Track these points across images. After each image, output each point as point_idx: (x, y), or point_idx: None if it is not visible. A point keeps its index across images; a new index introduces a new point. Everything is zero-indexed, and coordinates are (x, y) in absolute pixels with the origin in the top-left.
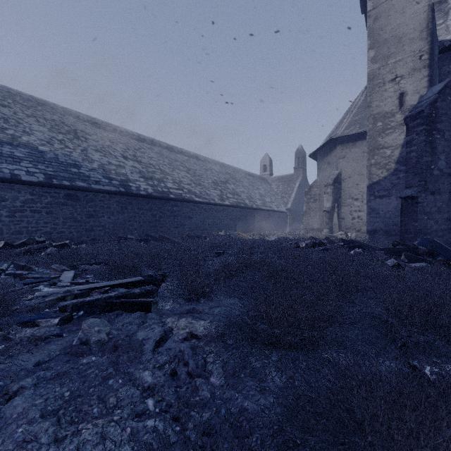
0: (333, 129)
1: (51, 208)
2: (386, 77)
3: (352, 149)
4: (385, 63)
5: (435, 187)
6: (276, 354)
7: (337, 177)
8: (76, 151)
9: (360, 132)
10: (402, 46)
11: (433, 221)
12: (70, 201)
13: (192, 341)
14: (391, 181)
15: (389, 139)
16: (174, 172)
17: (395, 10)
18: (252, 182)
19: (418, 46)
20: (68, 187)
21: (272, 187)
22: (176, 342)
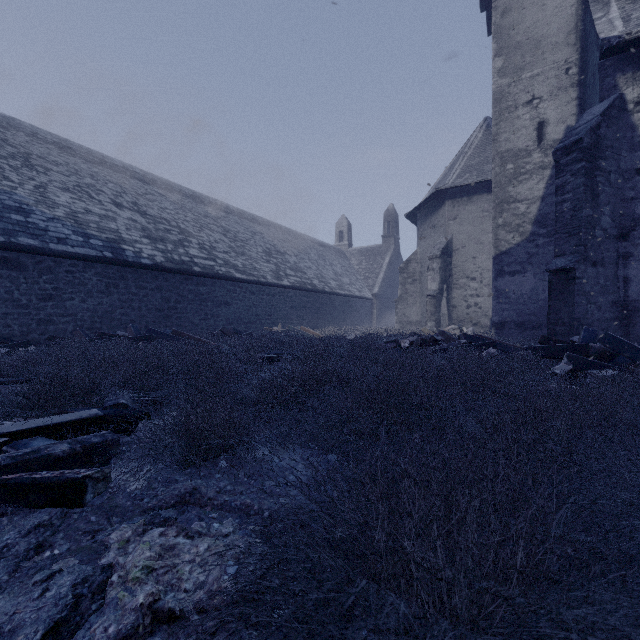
0: (440, 178)
1: None
2: (519, 97)
3: (467, 206)
4: (517, 78)
5: (597, 255)
6: None
7: (446, 247)
8: (24, 186)
9: (478, 182)
10: (541, 53)
11: (594, 306)
12: (5, 271)
13: None
14: (526, 250)
15: (523, 189)
16: (202, 233)
17: (532, 0)
18: (323, 254)
19: (564, 54)
20: (0, 244)
21: (351, 263)
22: None
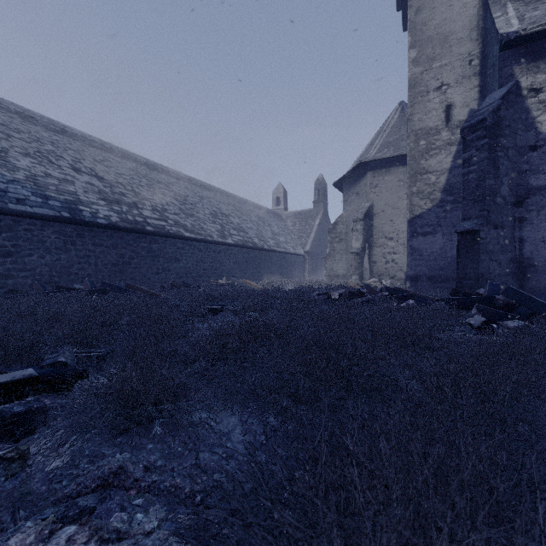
0: (362, 152)
1: None
2: (430, 84)
3: (386, 176)
4: (429, 67)
5: (498, 219)
6: None
7: (368, 211)
8: None
9: (395, 156)
10: (448, 46)
11: (496, 263)
12: None
13: None
14: (436, 214)
15: (434, 162)
16: (155, 196)
17: (441, 1)
18: (263, 217)
19: (468, 48)
20: None
21: (287, 224)
22: None
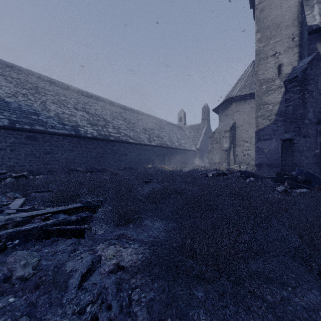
0: (230, 91)
1: (14, 146)
2: (269, 53)
3: (243, 105)
4: (268, 43)
5: (306, 132)
6: (203, 292)
7: (233, 126)
8: (36, 102)
9: (249, 93)
10: (280, 30)
11: (304, 157)
12: (30, 141)
13: (118, 273)
14: (272, 128)
15: (271, 98)
16: (114, 120)
17: (275, 4)
18: (172, 129)
19: (291, 31)
20: (28, 130)
21: (186, 132)
22: (102, 275)
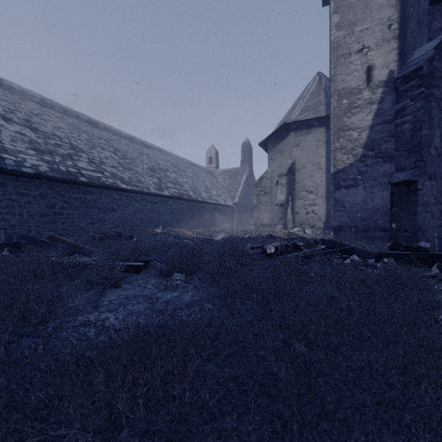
0: (284, 116)
1: None
2: (352, 47)
3: (306, 136)
4: (351, 31)
5: (432, 170)
6: None
7: (291, 167)
8: None
9: (315, 118)
10: (369, 12)
11: (430, 215)
12: None
13: None
14: (358, 168)
15: (356, 120)
16: (93, 150)
17: None
18: (197, 173)
19: (387, 13)
20: None
21: (218, 180)
22: None
